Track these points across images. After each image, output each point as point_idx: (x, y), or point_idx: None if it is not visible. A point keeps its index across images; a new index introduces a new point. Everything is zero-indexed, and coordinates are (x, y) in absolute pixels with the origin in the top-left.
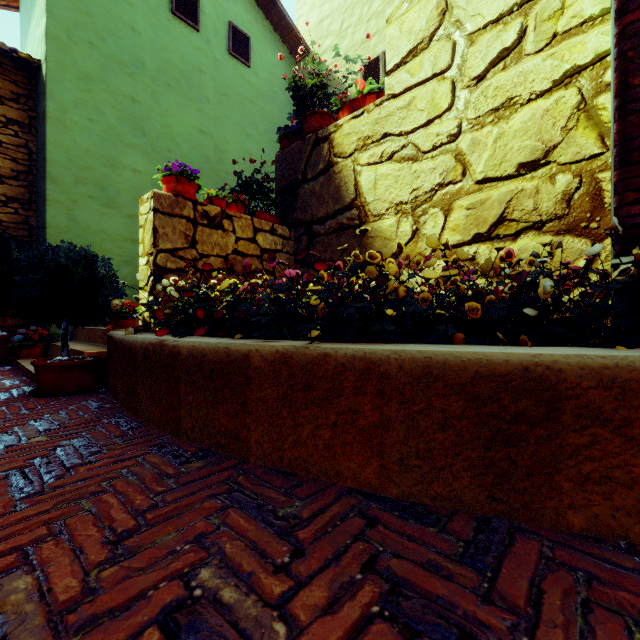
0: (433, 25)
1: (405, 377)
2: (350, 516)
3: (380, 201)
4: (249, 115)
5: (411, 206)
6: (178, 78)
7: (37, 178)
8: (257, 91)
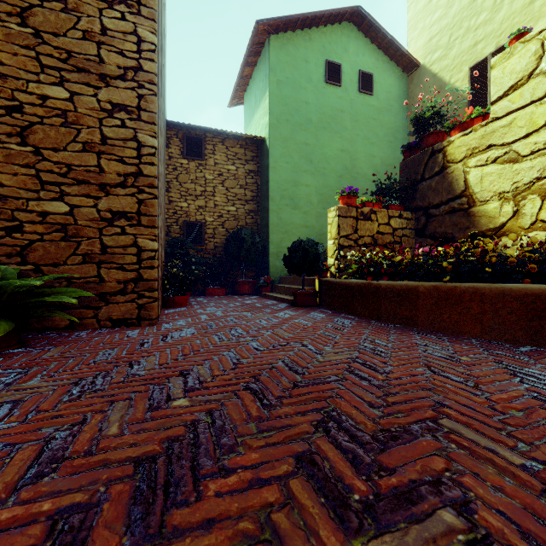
0: (531, 67)
1: (492, 295)
2: (467, 341)
3: (485, 191)
4: (372, 129)
5: (512, 194)
6: (329, 121)
7: (261, 198)
8: (378, 110)
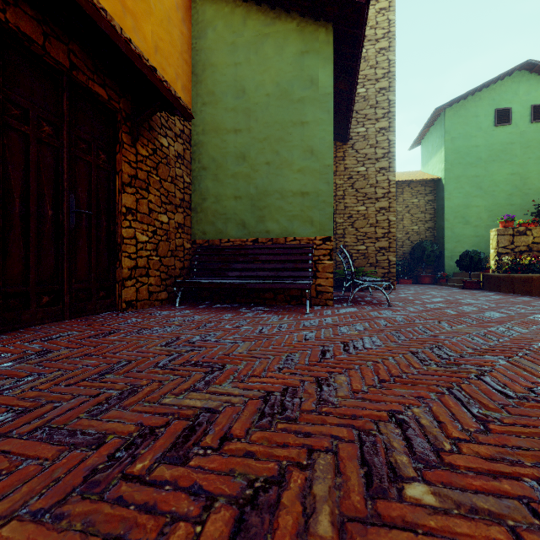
0: None
1: None
2: None
3: None
4: None
5: None
6: (498, 155)
7: (437, 219)
8: None
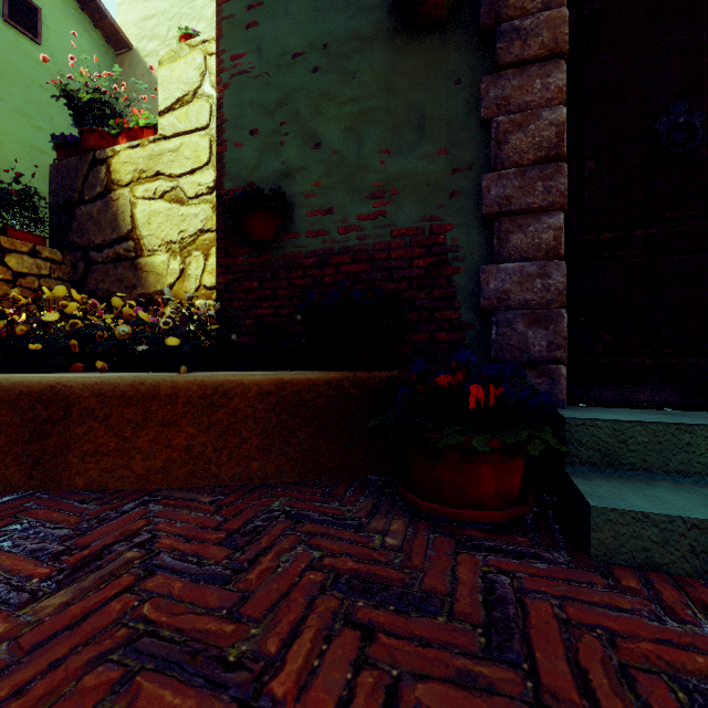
0: (196, 83)
1: None
2: None
3: (154, 237)
4: (39, 103)
5: (179, 246)
6: None
7: None
8: (53, 76)
